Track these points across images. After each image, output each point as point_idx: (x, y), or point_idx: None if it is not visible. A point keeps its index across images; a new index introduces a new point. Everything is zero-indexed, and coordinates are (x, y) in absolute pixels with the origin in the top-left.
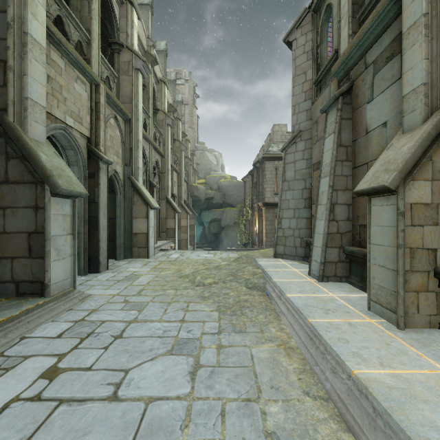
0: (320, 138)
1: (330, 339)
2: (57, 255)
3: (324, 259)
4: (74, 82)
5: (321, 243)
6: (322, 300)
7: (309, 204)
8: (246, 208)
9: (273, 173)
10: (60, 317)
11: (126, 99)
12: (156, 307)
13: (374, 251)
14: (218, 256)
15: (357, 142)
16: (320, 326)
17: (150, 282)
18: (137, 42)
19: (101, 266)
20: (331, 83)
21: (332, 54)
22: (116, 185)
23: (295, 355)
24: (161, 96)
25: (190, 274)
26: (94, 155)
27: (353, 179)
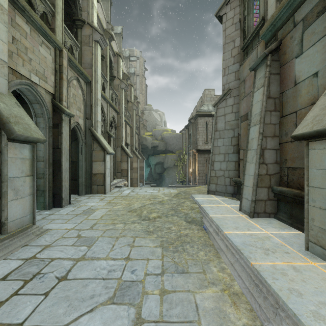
0: (247, 94)
1: (280, 290)
2: (15, 195)
3: (255, 197)
4: (39, 46)
5: (252, 183)
6: (258, 237)
7: (237, 150)
8: (183, 154)
9: (204, 127)
10: (13, 254)
11: (87, 65)
12: (105, 243)
13: (313, 193)
14: (161, 192)
15: (284, 94)
16: (265, 271)
17: (103, 216)
18: (96, 20)
19: (64, 201)
20: (258, 46)
21: (259, 21)
22: (78, 135)
23: (242, 304)
24: (117, 66)
25: (138, 209)
26: (58, 108)
27: (280, 127)
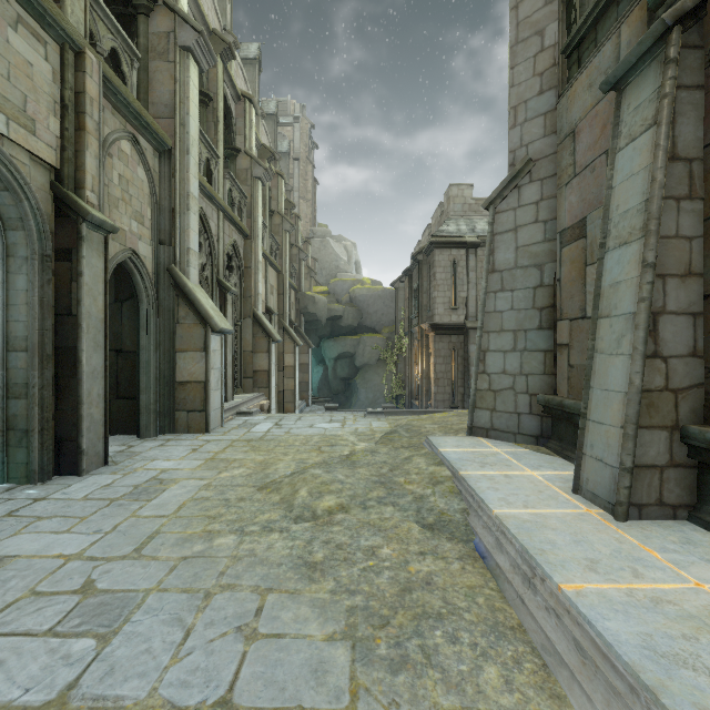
0: (582, 168)
1: None
2: None
3: (633, 459)
4: (8, 28)
5: (618, 414)
6: (687, 615)
7: (551, 320)
8: (399, 335)
9: (450, 271)
10: None
11: (162, 109)
12: (161, 619)
13: None
14: (349, 426)
15: None
16: None
17: (184, 507)
18: None
19: (86, 459)
20: (620, 26)
21: None
22: (138, 284)
23: None
24: (244, 125)
25: (285, 481)
26: (69, 207)
27: (708, 247)
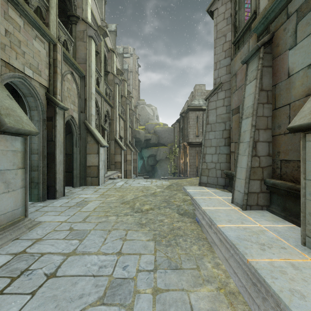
0: (238, 87)
1: (281, 291)
2: (6, 188)
3: (248, 190)
4: (33, 40)
5: (244, 175)
6: (252, 231)
7: (229, 142)
8: (174, 147)
9: (195, 120)
10: (3, 248)
11: (81, 60)
12: (96, 236)
13: (310, 187)
14: (154, 183)
15: (277, 86)
16: (263, 269)
17: (96, 209)
18: (90, 16)
19: (58, 193)
20: (249, 39)
21: (250, 15)
22: (73, 128)
23: (239, 305)
24: (111, 62)
25: (131, 201)
26: (52, 101)
27: (273, 120)
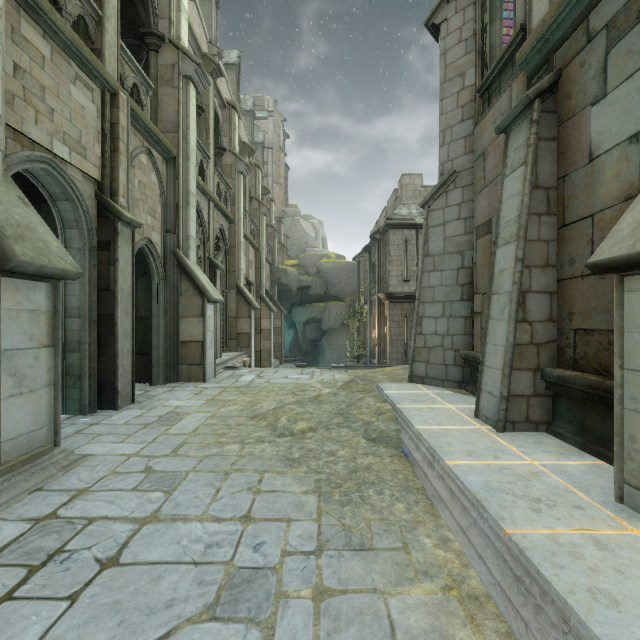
0: (489, 181)
1: (572, 593)
2: (16, 386)
3: (508, 391)
4: (70, 84)
5: (500, 361)
6: (516, 474)
7: (470, 294)
8: (359, 302)
9: (402, 249)
10: (10, 508)
11: (168, 125)
12: (200, 484)
13: (633, 383)
14: (317, 377)
15: (568, 180)
16: (536, 548)
17: (199, 429)
18: (187, 36)
19: (120, 398)
20: (512, 84)
21: (514, 34)
22: (151, 264)
23: (488, 620)
24: (228, 128)
25: (270, 413)
26: (108, 210)
27: (559, 247)
